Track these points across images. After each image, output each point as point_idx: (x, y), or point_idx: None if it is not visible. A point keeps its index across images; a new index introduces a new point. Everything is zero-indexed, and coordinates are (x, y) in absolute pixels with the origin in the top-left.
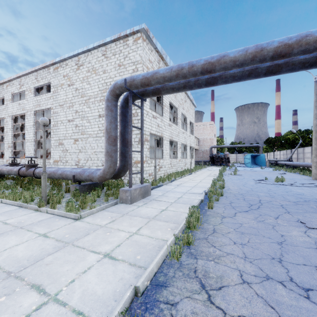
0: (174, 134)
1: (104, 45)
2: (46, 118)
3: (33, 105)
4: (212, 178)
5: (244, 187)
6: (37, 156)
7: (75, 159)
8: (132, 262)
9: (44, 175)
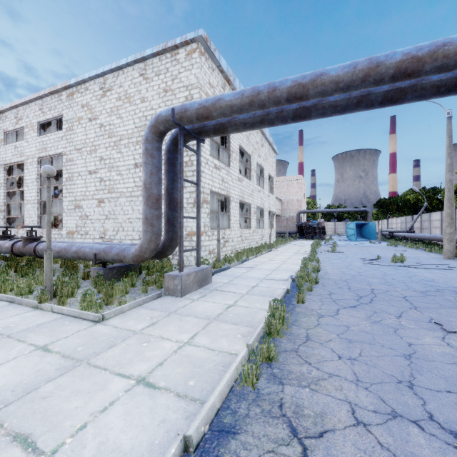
0: (246, 194)
1: (142, 60)
2: (52, 167)
3: (37, 148)
4: (301, 256)
5: (348, 270)
6: (42, 225)
7: (99, 230)
8: (182, 392)
9: (49, 253)
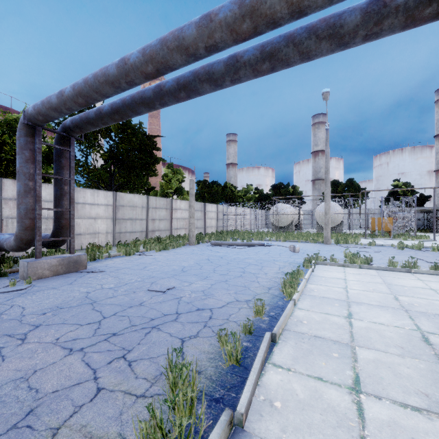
0: None
1: None
2: None
3: None
4: None
5: None
6: None
7: None
8: (324, 277)
9: None
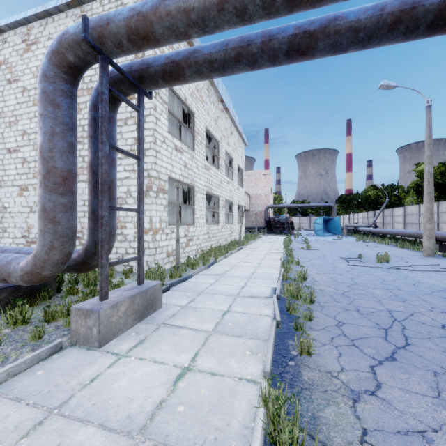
0: (214, 184)
1: (78, 4)
2: None
3: None
4: (277, 256)
5: (337, 275)
6: None
7: (21, 226)
8: None
9: None
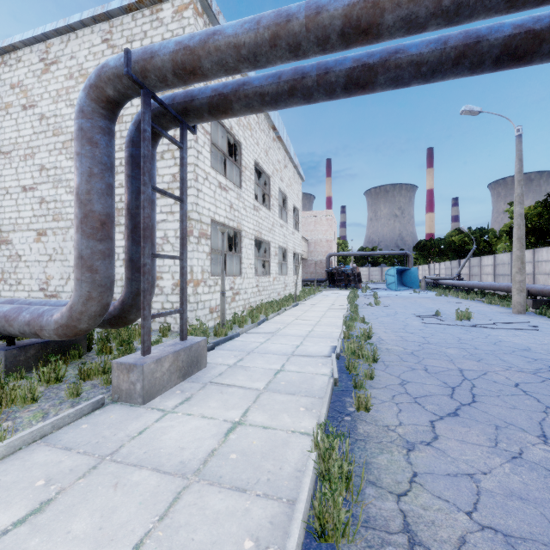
0: (264, 228)
1: (106, 18)
2: None
3: None
4: (339, 313)
5: (408, 334)
6: None
7: (38, 277)
8: None
9: None
